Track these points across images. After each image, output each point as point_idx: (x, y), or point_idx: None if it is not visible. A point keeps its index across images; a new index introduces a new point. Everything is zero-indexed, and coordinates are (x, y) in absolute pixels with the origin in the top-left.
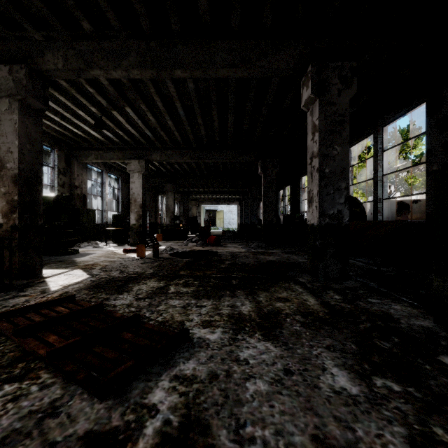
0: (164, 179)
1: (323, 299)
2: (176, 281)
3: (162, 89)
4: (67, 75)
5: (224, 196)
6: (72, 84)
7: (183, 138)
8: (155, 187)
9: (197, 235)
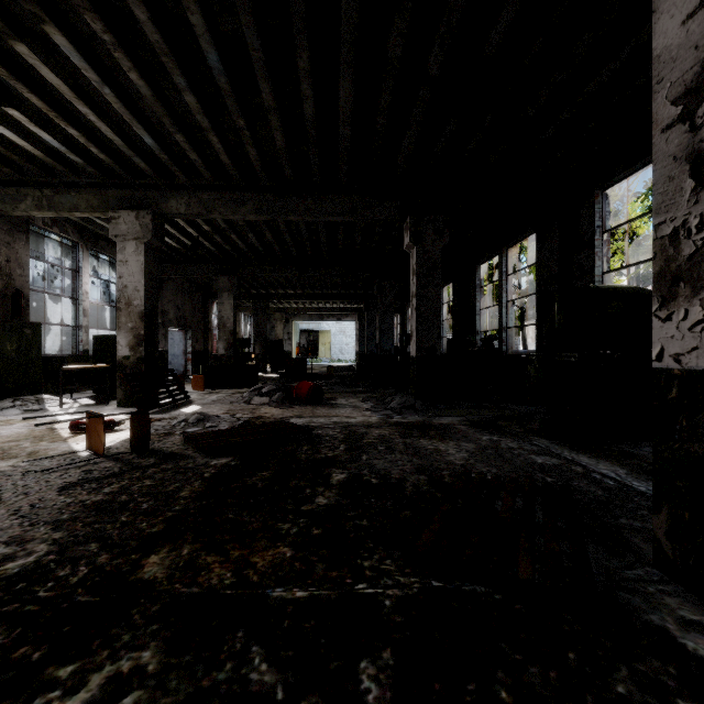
0: (214, 267)
1: None
2: (50, 690)
3: None
4: None
5: (332, 304)
6: None
7: (235, 161)
8: (203, 286)
9: (282, 374)
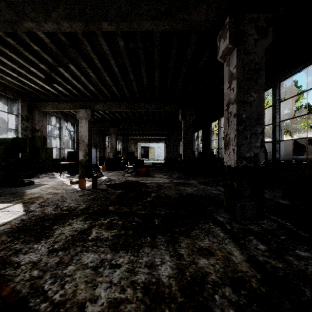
0: (108, 124)
1: (248, 252)
2: (101, 220)
3: (97, 48)
4: (3, 28)
5: (154, 137)
6: (19, 42)
7: (119, 92)
8: (103, 131)
9: (134, 166)
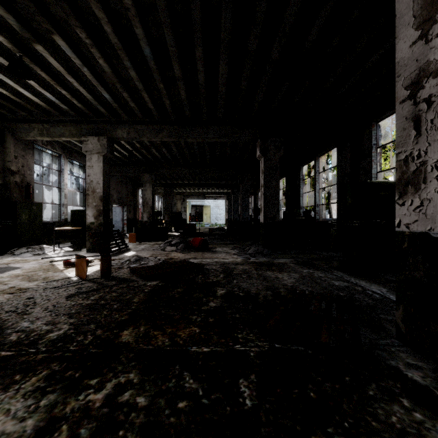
0: (141, 168)
1: None
2: (88, 389)
3: None
4: None
5: (211, 190)
6: None
7: (156, 107)
8: (133, 179)
9: (181, 233)
